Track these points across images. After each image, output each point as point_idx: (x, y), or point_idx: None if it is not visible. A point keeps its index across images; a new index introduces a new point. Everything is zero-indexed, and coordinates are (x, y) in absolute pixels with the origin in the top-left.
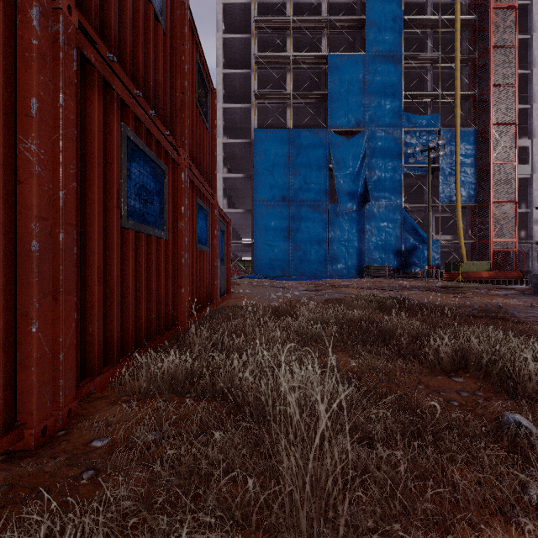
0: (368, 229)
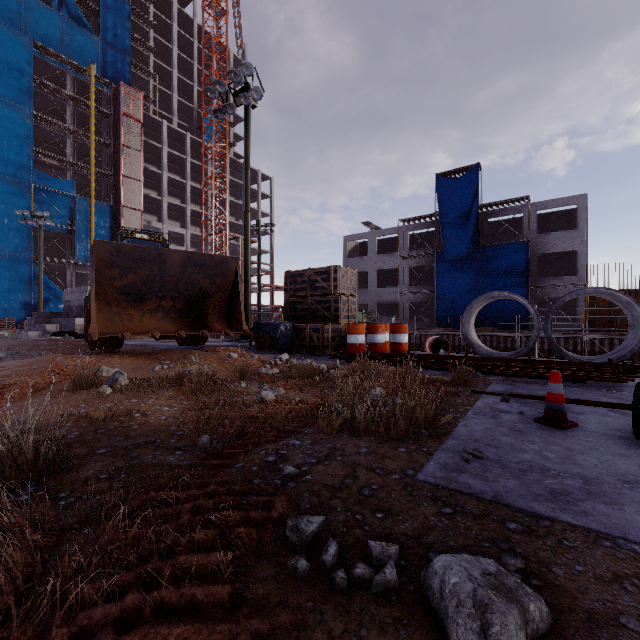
0: None
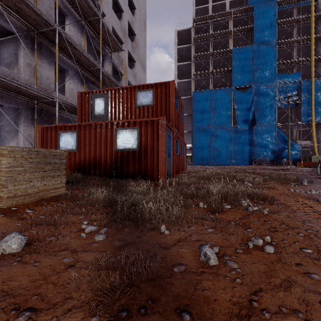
0: (255, 139)
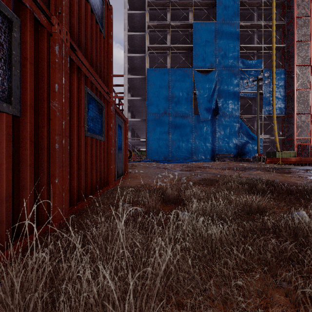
0: (218, 131)
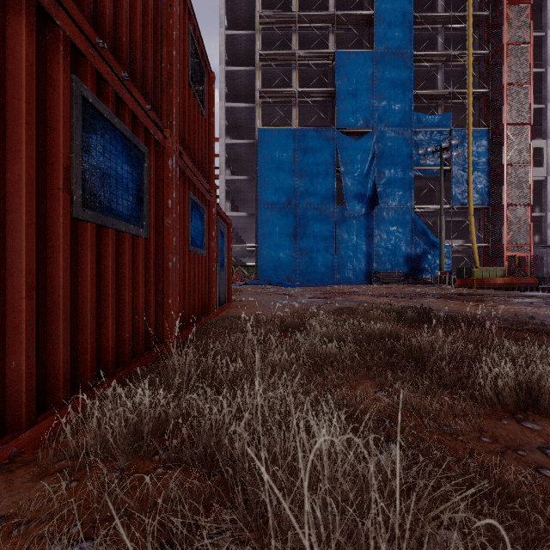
0: (377, 233)
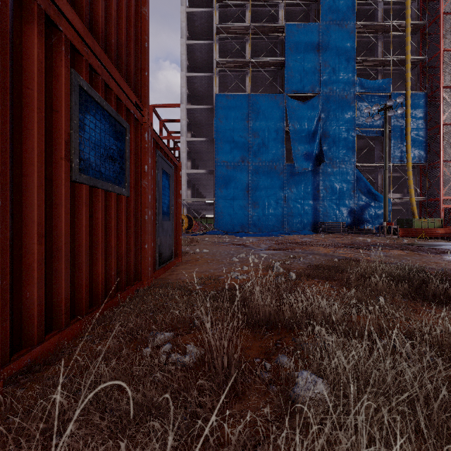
0: (323, 187)
